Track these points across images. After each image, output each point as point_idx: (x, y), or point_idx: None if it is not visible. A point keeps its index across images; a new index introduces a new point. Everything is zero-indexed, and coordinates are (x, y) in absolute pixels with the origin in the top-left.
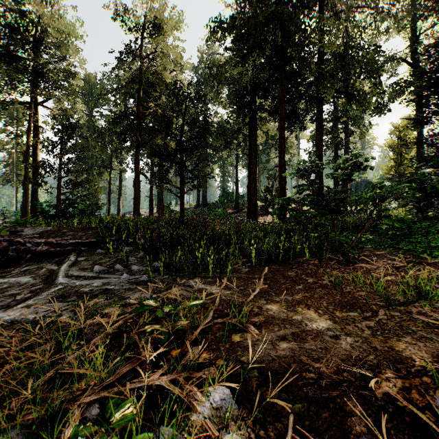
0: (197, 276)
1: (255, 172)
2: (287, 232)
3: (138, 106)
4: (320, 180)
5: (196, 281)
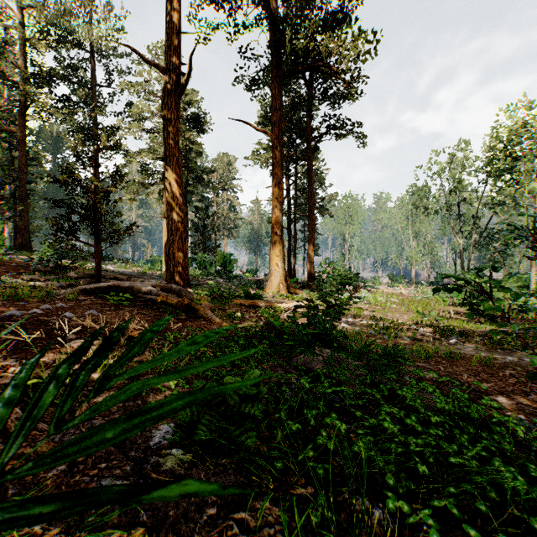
0: None
1: None
2: None
3: None
4: None
5: None
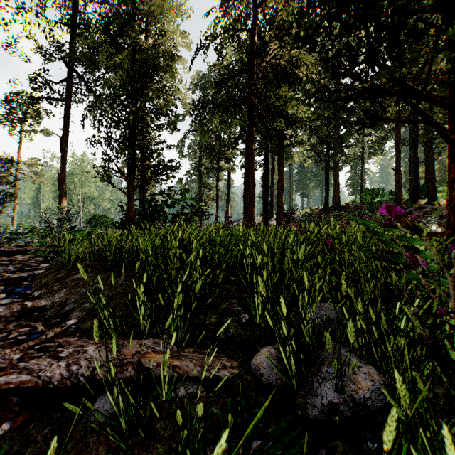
0: None
1: None
2: None
3: (251, 57)
4: None
5: None
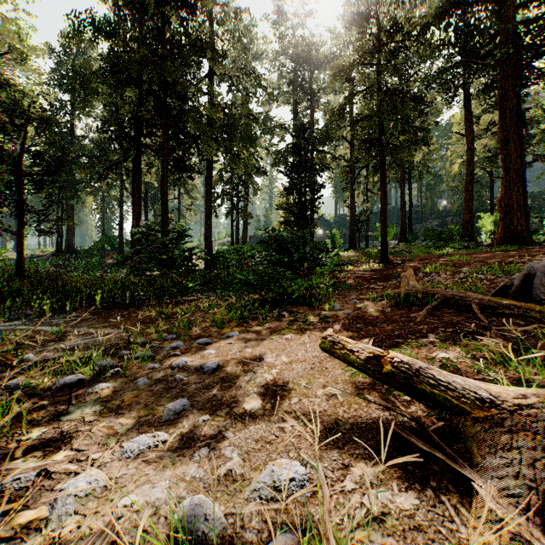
0: (31, 323)
1: (139, 217)
2: (150, 283)
3: None
4: (210, 232)
5: (29, 326)
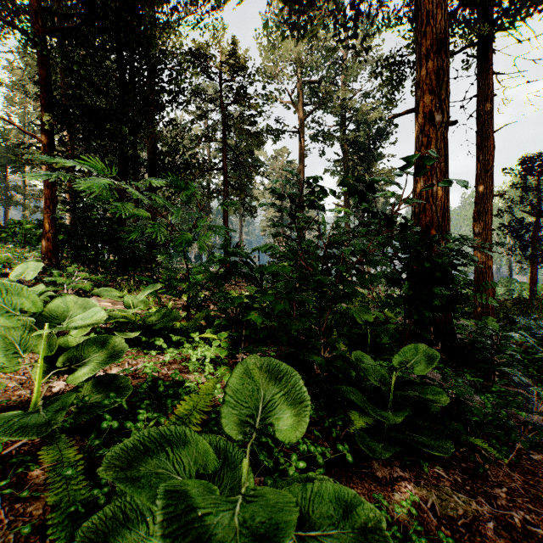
0: None
1: None
2: None
3: None
4: None
5: None
